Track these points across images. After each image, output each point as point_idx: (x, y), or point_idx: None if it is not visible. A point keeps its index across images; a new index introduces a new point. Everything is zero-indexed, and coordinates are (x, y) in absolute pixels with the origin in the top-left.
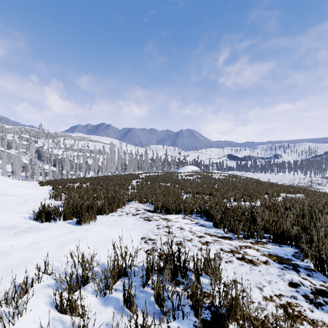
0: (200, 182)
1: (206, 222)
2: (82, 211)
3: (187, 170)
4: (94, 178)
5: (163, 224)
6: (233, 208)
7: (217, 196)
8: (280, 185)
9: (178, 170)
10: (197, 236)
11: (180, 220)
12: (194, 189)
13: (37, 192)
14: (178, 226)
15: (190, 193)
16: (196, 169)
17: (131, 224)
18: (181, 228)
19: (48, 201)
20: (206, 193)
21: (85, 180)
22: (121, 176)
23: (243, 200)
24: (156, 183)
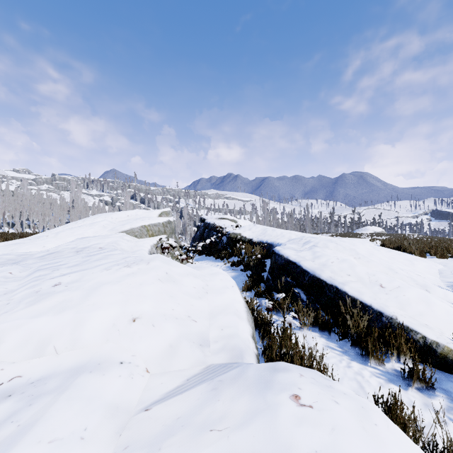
0: None
1: None
2: None
3: (368, 232)
4: None
5: None
6: None
7: None
8: None
9: (355, 231)
10: None
11: None
12: None
13: None
14: None
15: None
16: (380, 231)
17: None
18: None
19: None
20: None
21: None
22: None
23: None
24: None
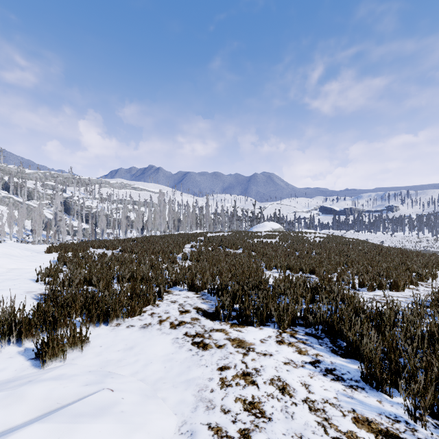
0: (287, 248)
1: (336, 358)
2: (64, 320)
3: (265, 229)
4: (131, 240)
5: (236, 365)
6: (389, 318)
7: (327, 277)
8: (419, 253)
9: (252, 228)
10: (337, 435)
11: (273, 347)
12: (283, 261)
13: (26, 266)
14: (273, 377)
15: (277, 268)
16: (278, 228)
17: (161, 359)
18: (283, 388)
19: (29, 286)
20: (305, 270)
21: (115, 243)
22: (169, 238)
23: (378, 285)
24: (220, 249)
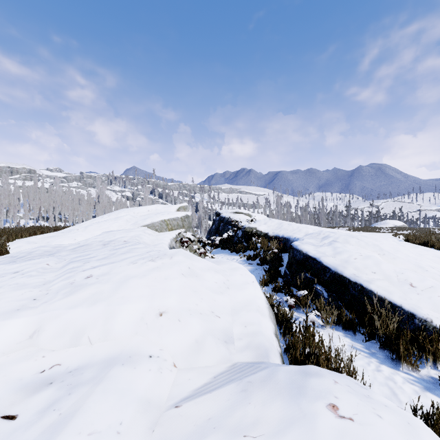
0: None
1: None
2: None
3: (388, 226)
4: None
5: None
6: None
7: None
8: None
9: (373, 225)
10: None
11: None
12: None
13: None
14: None
15: None
16: (401, 225)
17: None
18: None
19: None
20: None
21: None
22: None
23: None
24: None
